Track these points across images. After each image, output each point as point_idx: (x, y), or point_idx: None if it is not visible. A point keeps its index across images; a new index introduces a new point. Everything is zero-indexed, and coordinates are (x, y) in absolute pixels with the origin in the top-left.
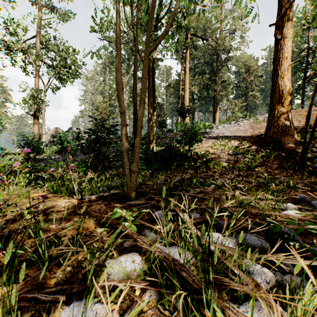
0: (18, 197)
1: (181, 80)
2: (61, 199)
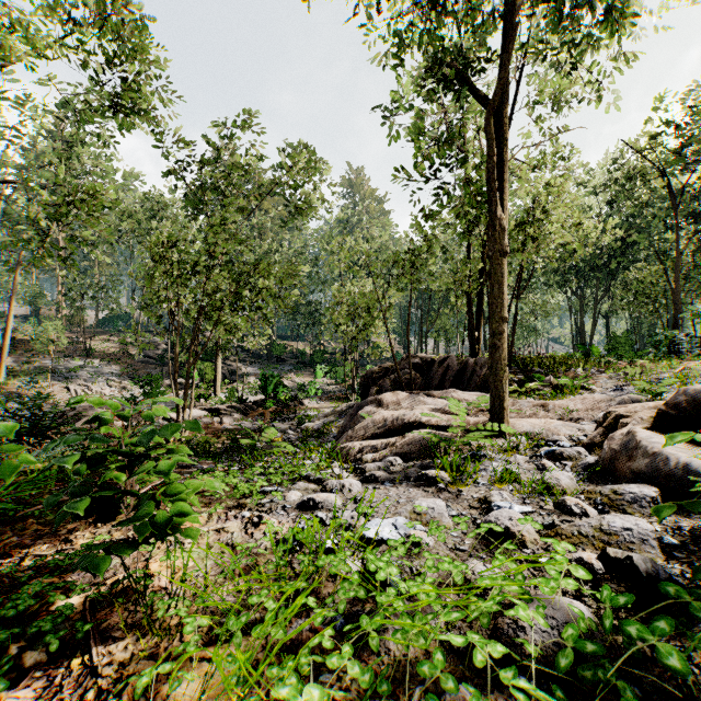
0: None
1: None
2: None
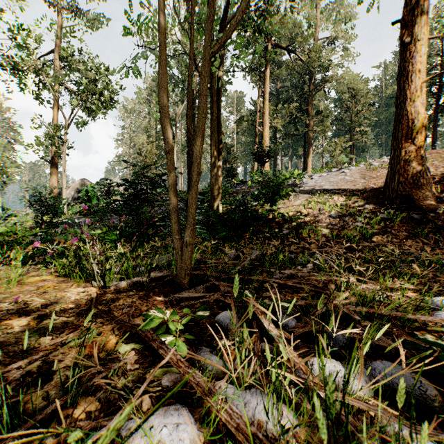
0: (8, 283)
1: (258, 111)
2: (72, 288)
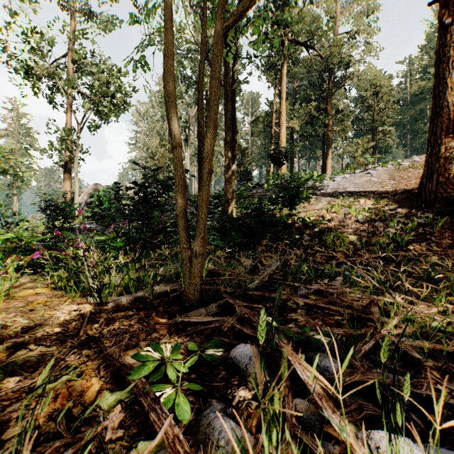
0: None
1: (274, 111)
2: (64, 305)
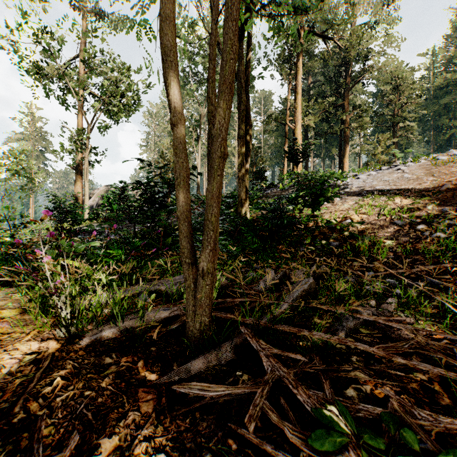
0: None
1: (288, 108)
2: (23, 341)
